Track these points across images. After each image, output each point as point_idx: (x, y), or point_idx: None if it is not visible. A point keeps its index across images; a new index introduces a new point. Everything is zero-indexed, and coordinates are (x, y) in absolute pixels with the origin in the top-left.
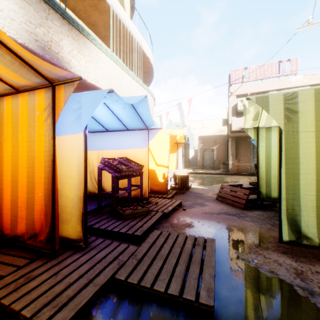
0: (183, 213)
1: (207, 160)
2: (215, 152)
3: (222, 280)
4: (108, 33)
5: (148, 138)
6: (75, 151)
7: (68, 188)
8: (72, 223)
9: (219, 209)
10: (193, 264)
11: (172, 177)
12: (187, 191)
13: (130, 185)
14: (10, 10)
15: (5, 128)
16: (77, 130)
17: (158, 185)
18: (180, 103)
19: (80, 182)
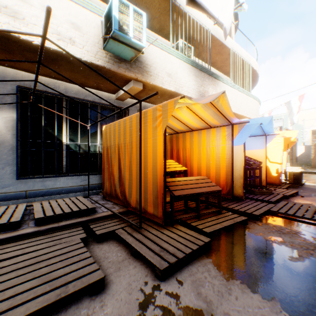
0: (300, 198)
1: None
2: None
3: None
4: (224, 64)
5: (266, 142)
6: (238, 153)
7: (234, 171)
8: (236, 188)
9: None
10: None
11: (282, 173)
12: (300, 186)
13: (254, 175)
14: (193, 85)
15: (201, 143)
16: (239, 143)
17: (271, 178)
18: (288, 102)
19: (241, 169)
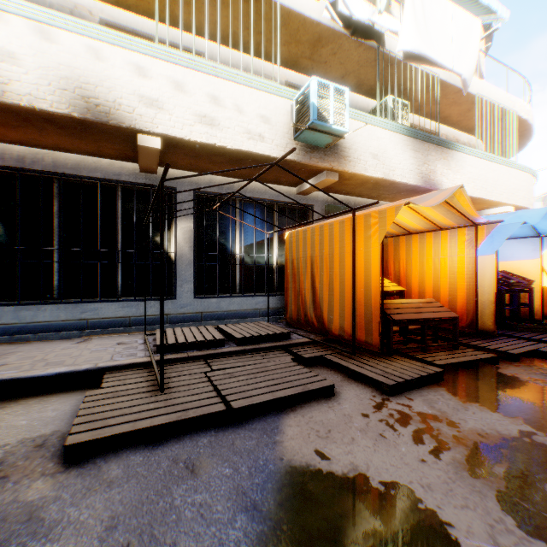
0: None
1: None
2: None
3: None
4: (462, 117)
5: (540, 247)
6: (485, 267)
7: (478, 294)
8: (481, 319)
9: None
10: None
11: None
12: None
13: (517, 301)
14: (410, 165)
15: (425, 253)
16: (487, 253)
17: None
18: None
19: (490, 290)
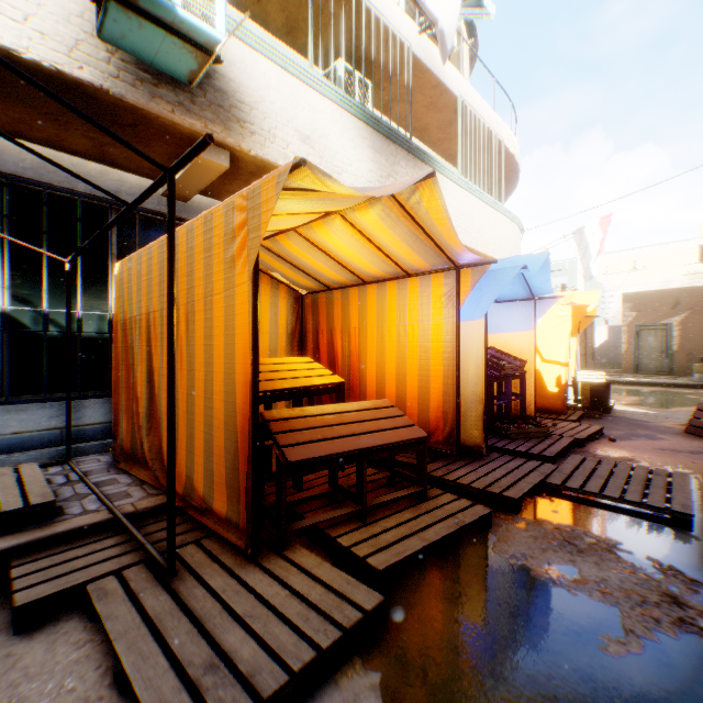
0: (610, 445)
1: (648, 351)
2: (675, 332)
3: (702, 513)
4: (444, 134)
5: (535, 315)
6: (472, 341)
7: (462, 385)
8: (467, 427)
9: (693, 447)
10: (652, 488)
11: (568, 386)
12: (605, 415)
13: (510, 392)
14: (367, 172)
15: (386, 316)
16: (474, 316)
17: (546, 398)
18: (580, 230)
19: (478, 378)
